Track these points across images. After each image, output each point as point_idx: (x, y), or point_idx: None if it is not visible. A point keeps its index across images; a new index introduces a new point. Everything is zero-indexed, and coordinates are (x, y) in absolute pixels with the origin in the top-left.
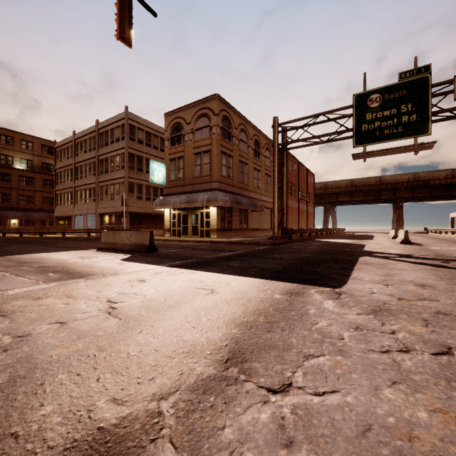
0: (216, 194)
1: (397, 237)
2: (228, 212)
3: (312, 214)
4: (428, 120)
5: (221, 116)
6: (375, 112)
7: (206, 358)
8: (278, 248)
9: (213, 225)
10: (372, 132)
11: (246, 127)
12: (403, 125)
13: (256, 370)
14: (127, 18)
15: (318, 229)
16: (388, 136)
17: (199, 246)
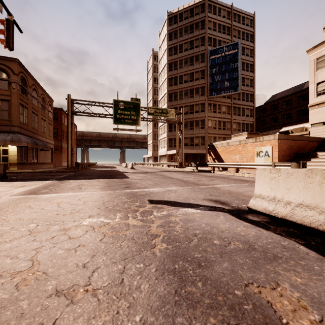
0: (20, 136)
1: (127, 167)
2: (24, 150)
3: (75, 152)
4: (140, 120)
5: (20, 76)
6: (122, 110)
7: (123, 184)
8: (82, 173)
9: (13, 160)
10: (121, 119)
11: (37, 88)
12: (132, 120)
13: (132, 184)
14: (13, 36)
15: (88, 163)
16: (127, 123)
17: (22, 174)
